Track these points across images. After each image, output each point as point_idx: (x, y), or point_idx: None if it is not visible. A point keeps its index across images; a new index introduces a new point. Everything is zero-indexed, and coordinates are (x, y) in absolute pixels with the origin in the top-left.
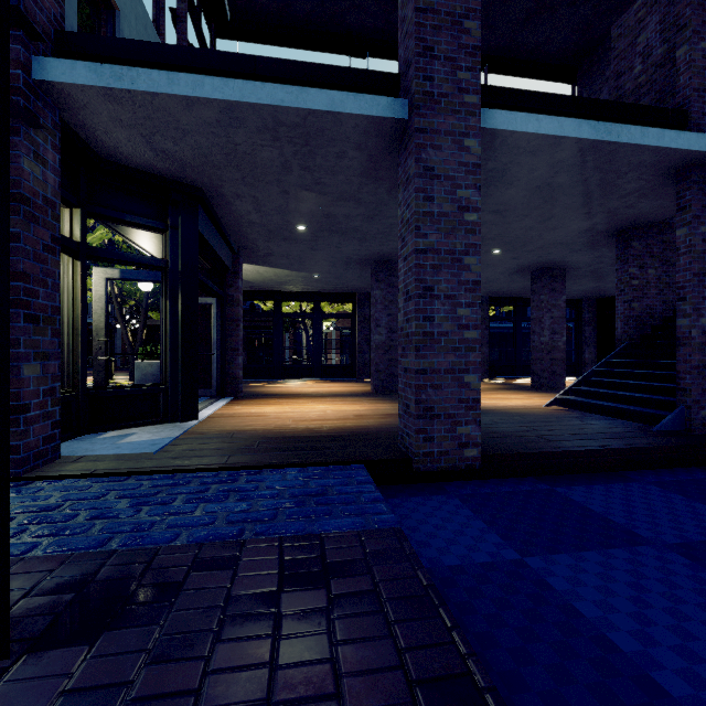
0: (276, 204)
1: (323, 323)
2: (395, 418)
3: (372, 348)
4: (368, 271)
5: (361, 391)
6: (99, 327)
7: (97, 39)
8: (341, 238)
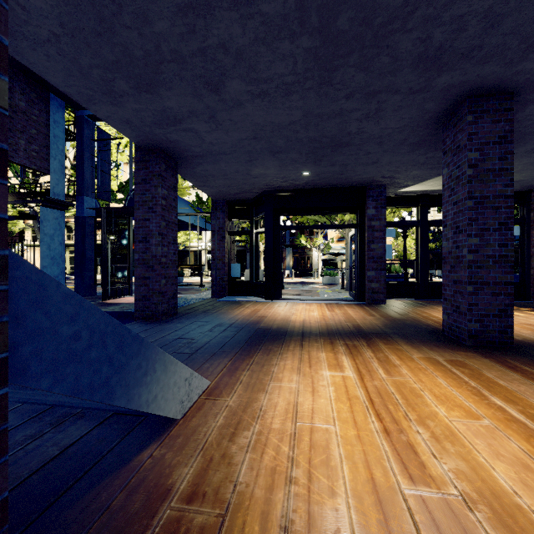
0: (274, 178)
1: None
2: (240, 320)
3: None
4: None
5: None
6: None
7: None
8: (338, 155)
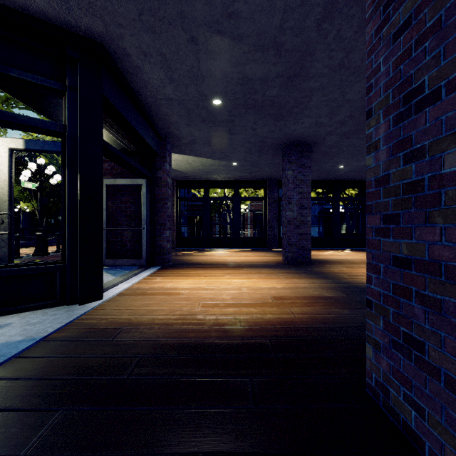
0: (187, 66)
1: (241, 207)
2: (324, 306)
3: (283, 223)
4: (279, 157)
5: (273, 261)
6: (2, 199)
7: None
8: (256, 116)
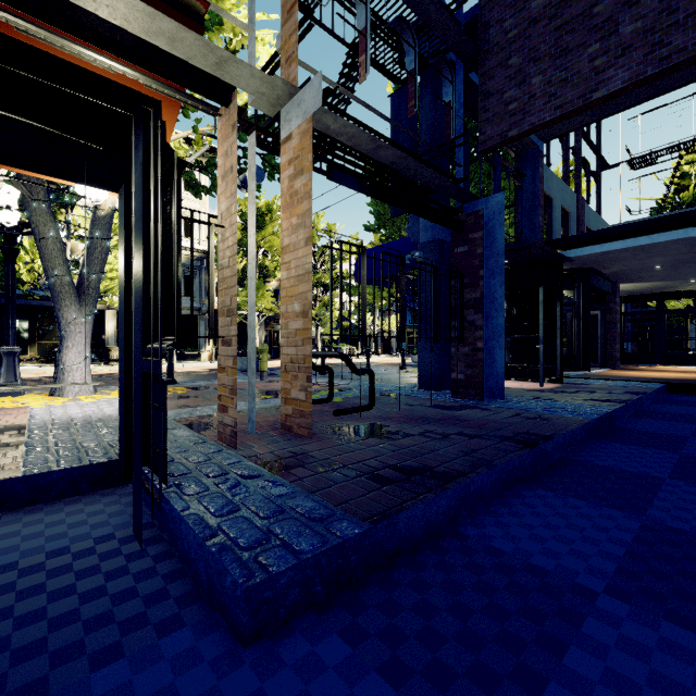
0: (635, 263)
1: None
2: None
3: None
4: None
5: None
6: None
7: (555, 240)
8: None
